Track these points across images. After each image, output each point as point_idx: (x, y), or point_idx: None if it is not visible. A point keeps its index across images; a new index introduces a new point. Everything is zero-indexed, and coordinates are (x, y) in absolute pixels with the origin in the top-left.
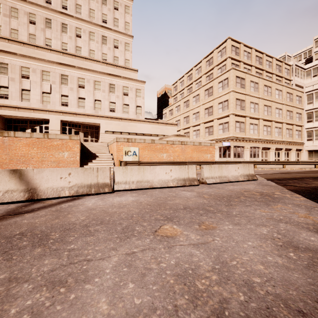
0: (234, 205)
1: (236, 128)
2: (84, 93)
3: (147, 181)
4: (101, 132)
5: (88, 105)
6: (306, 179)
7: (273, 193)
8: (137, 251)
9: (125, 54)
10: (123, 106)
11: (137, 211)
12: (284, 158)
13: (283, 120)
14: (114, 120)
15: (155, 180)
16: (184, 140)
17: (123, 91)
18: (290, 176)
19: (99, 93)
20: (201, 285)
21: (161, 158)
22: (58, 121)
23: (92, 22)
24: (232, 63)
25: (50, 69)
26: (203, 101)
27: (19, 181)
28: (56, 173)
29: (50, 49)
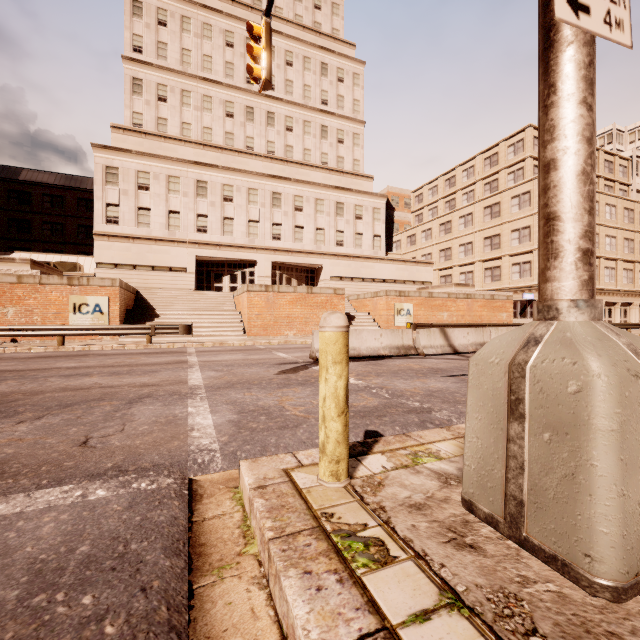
0: None
1: None
2: (302, 219)
3: None
4: (324, 279)
5: (308, 237)
6: None
7: None
8: None
9: (354, 151)
10: (355, 236)
11: None
12: (620, 318)
13: (619, 255)
14: (343, 259)
15: None
16: (471, 292)
17: (355, 213)
18: None
19: (322, 218)
20: None
21: (440, 319)
22: (269, 264)
23: (307, 105)
24: (534, 166)
25: (258, 186)
26: (481, 224)
27: (444, 338)
28: (461, 332)
29: (256, 155)
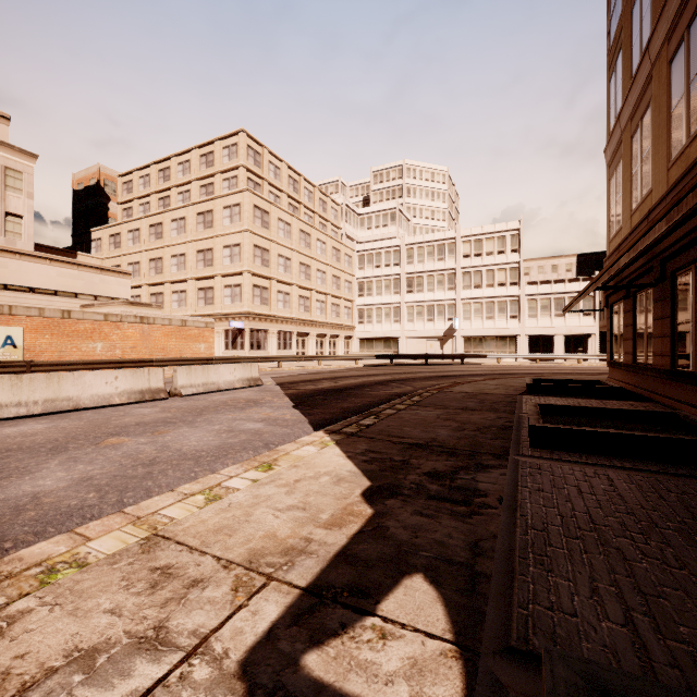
0: (204, 415)
1: (255, 297)
2: None
3: (68, 398)
4: None
5: None
6: (323, 380)
7: (263, 399)
8: (80, 455)
9: None
10: None
11: (62, 435)
12: (330, 349)
13: (328, 290)
14: None
15: (85, 395)
16: (149, 315)
17: None
18: (311, 378)
19: None
20: (143, 456)
21: (89, 353)
22: None
23: None
24: (249, 179)
25: None
26: (194, 234)
27: None
28: None
29: None
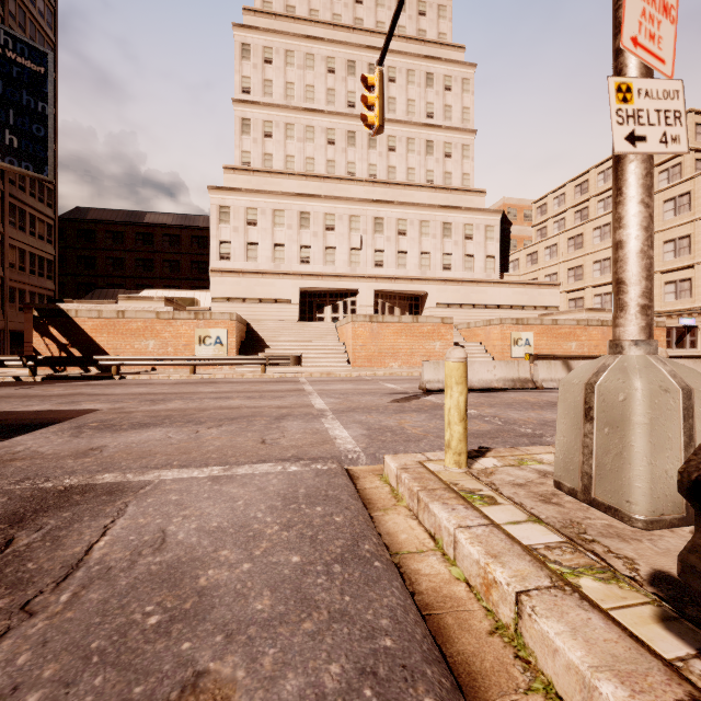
0: None
1: None
2: (405, 244)
3: None
4: (430, 307)
5: (411, 262)
6: None
7: None
8: None
9: (463, 165)
10: (465, 258)
11: None
12: None
13: None
14: (450, 284)
15: None
16: (607, 319)
17: (464, 233)
18: None
19: (427, 241)
20: None
21: (567, 350)
22: (371, 292)
23: (411, 121)
24: (696, 160)
25: (360, 212)
26: None
27: (567, 371)
28: None
29: (357, 180)
